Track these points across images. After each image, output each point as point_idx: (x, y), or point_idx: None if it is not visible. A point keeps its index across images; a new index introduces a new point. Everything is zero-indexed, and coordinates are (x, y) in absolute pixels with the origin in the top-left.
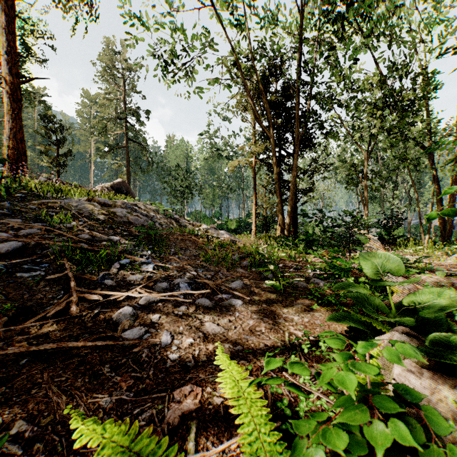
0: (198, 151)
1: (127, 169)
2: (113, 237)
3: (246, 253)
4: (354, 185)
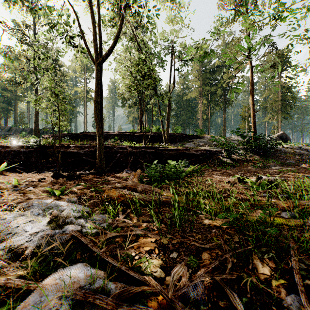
0: None
1: (277, 120)
2: (301, 158)
3: None
4: None
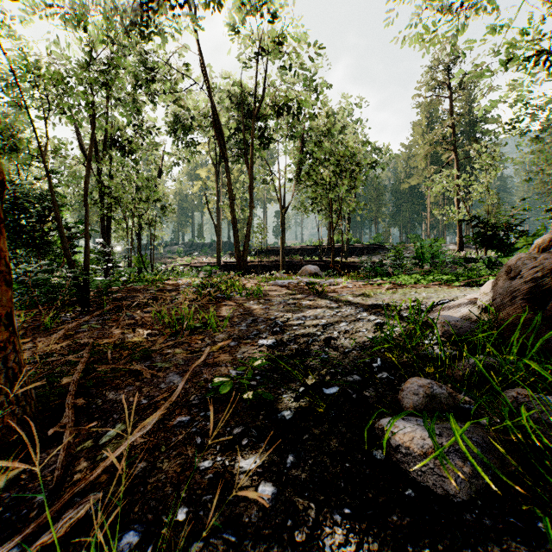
0: None
1: None
2: None
3: None
4: None
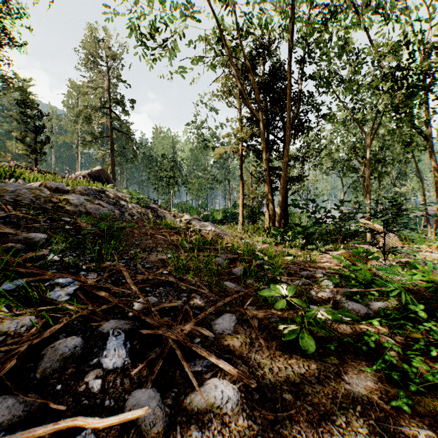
0: (184, 142)
1: (112, 159)
2: (36, 234)
3: (236, 253)
4: (355, 171)
